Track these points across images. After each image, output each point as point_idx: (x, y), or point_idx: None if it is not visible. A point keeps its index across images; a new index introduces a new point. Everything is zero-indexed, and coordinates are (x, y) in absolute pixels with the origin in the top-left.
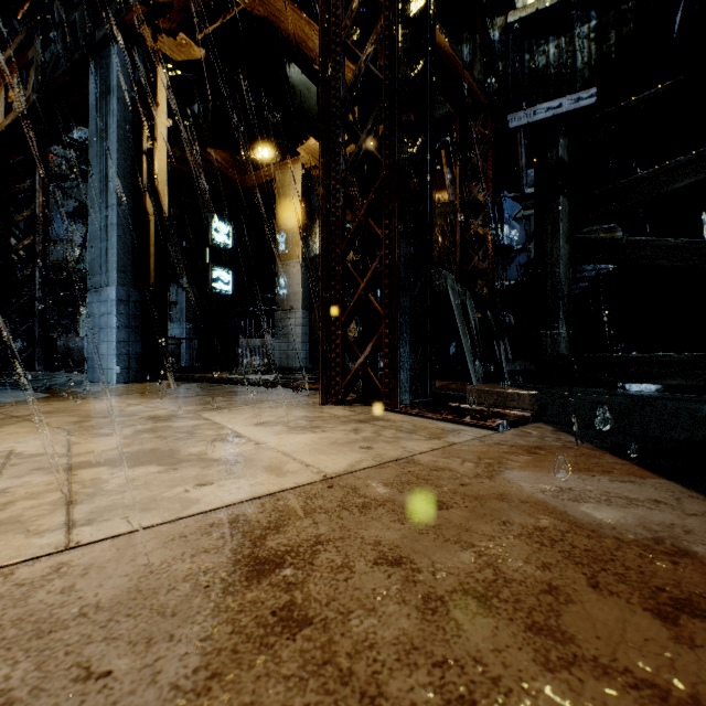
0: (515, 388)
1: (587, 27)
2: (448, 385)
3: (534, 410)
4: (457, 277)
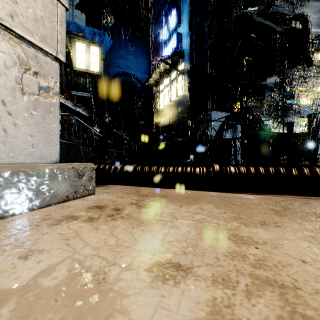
0: None
1: (89, 79)
2: None
3: None
4: None
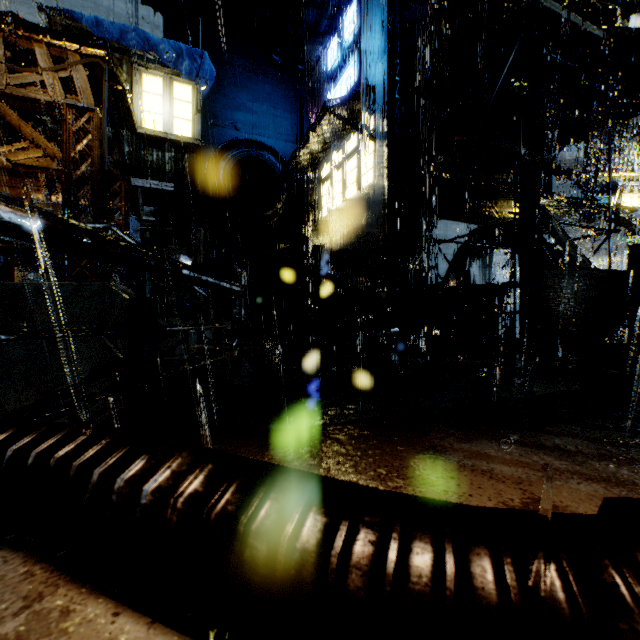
0: None
1: (171, 154)
2: None
3: None
4: None
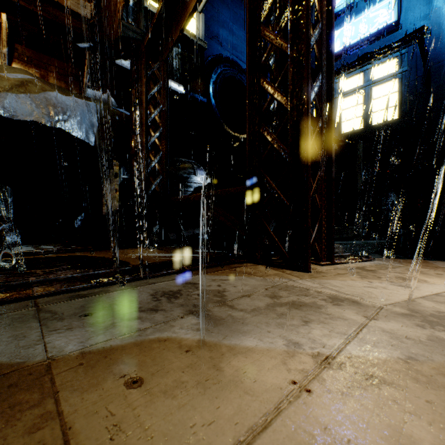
0: (336, 244)
1: (178, 49)
2: (171, 250)
3: (343, 252)
4: (144, 169)
